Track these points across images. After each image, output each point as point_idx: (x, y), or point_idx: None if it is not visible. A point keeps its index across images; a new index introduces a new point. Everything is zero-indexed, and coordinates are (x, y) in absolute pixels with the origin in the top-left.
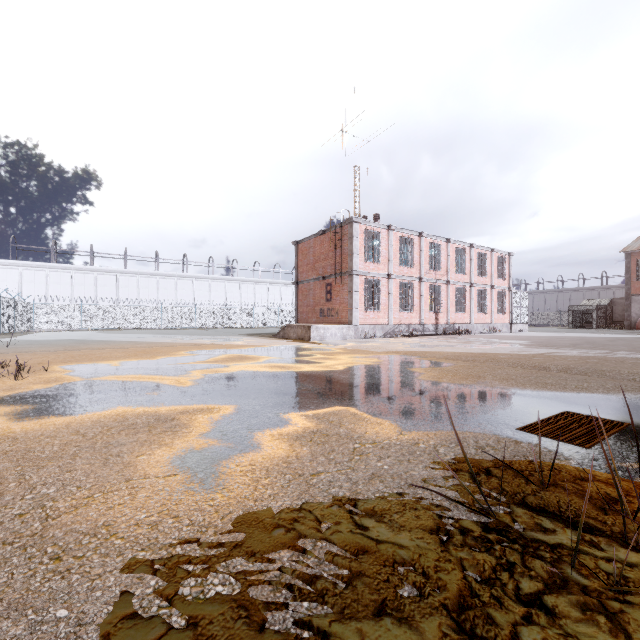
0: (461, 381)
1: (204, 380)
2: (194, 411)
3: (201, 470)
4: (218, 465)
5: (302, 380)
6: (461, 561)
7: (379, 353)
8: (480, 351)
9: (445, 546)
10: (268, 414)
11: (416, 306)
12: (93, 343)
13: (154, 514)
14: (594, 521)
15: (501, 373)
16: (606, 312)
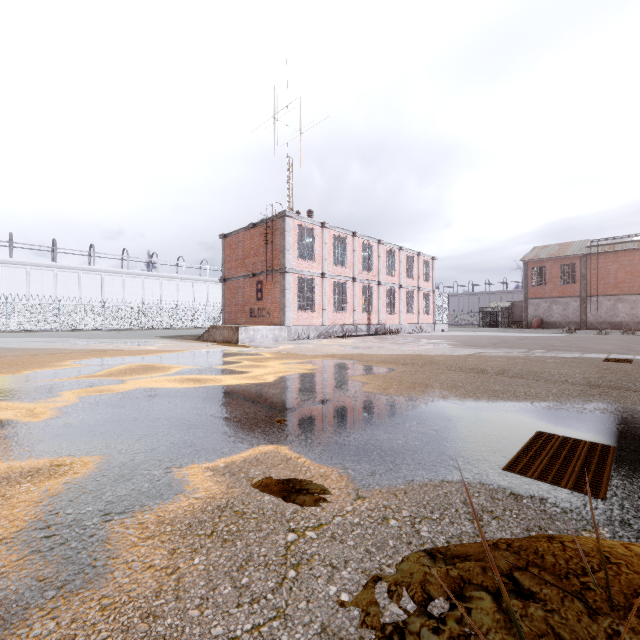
0: (410, 392)
1: (75, 407)
2: (20, 476)
3: None
4: None
5: (219, 400)
6: None
7: (314, 357)
8: (415, 353)
9: None
10: (152, 471)
11: (349, 306)
12: None
13: None
14: None
15: (446, 379)
16: (508, 313)
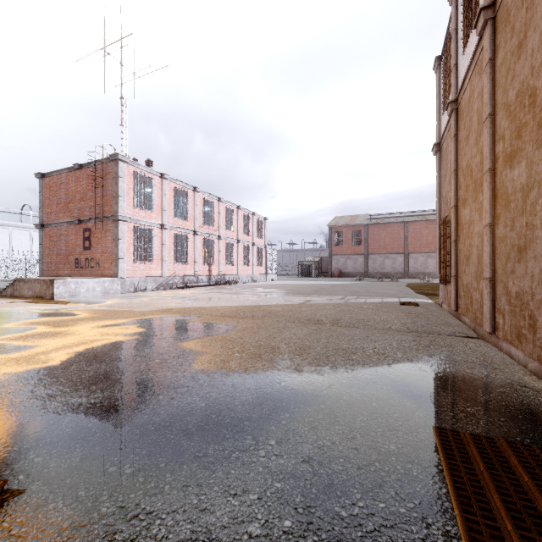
0: (256, 364)
1: None
2: None
3: None
4: None
5: None
6: None
7: (144, 315)
8: (254, 303)
9: None
10: None
11: (191, 258)
12: None
13: None
14: None
15: (291, 337)
16: (319, 266)
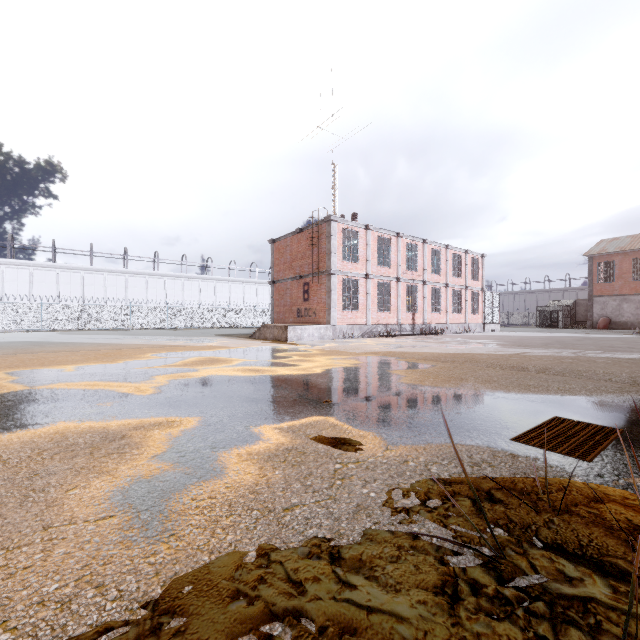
0: (444, 384)
1: (168, 387)
2: (150, 426)
3: (146, 508)
4: (169, 500)
5: (277, 385)
6: (479, 639)
7: (358, 354)
8: (458, 351)
9: (455, 615)
10: (237, 427)
11: (393, 306)
12: (50, 345)
13: (70, 582)
14: (623, 563)
15: (482, 375)
16: (570, 312)
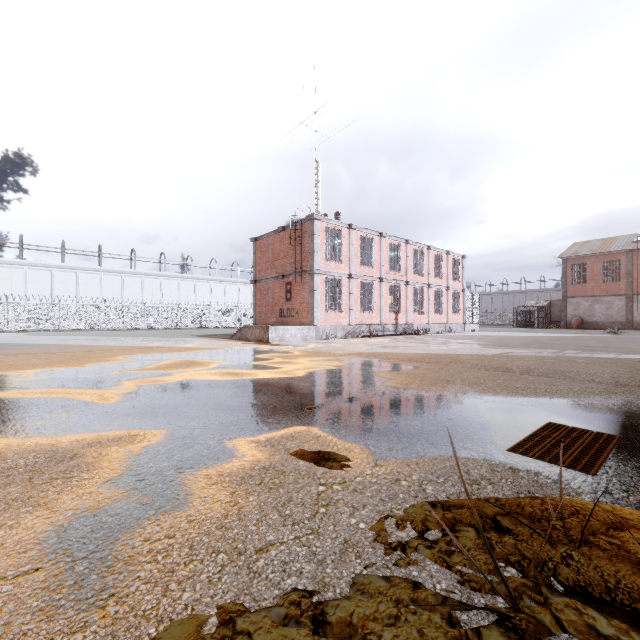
0: (431, 387)
1: (136, 394)
2: (108, 441)
3: (85, 555)
4: (116, 541)
5: (256, 390)
6: None
7: (341, 355)
8: (441, 352)
9: None
10: (208, 442)
11: (377, 306)
12: (13, 347)
13: None
14: None
15: (468, 376)
16: (545, 313)
